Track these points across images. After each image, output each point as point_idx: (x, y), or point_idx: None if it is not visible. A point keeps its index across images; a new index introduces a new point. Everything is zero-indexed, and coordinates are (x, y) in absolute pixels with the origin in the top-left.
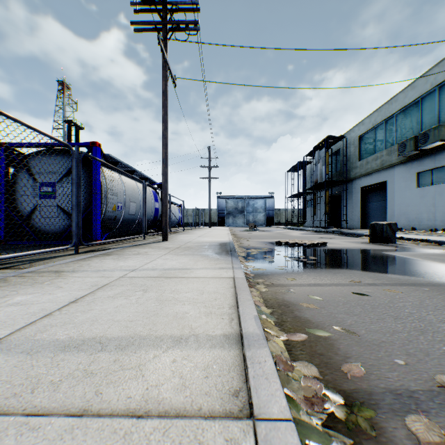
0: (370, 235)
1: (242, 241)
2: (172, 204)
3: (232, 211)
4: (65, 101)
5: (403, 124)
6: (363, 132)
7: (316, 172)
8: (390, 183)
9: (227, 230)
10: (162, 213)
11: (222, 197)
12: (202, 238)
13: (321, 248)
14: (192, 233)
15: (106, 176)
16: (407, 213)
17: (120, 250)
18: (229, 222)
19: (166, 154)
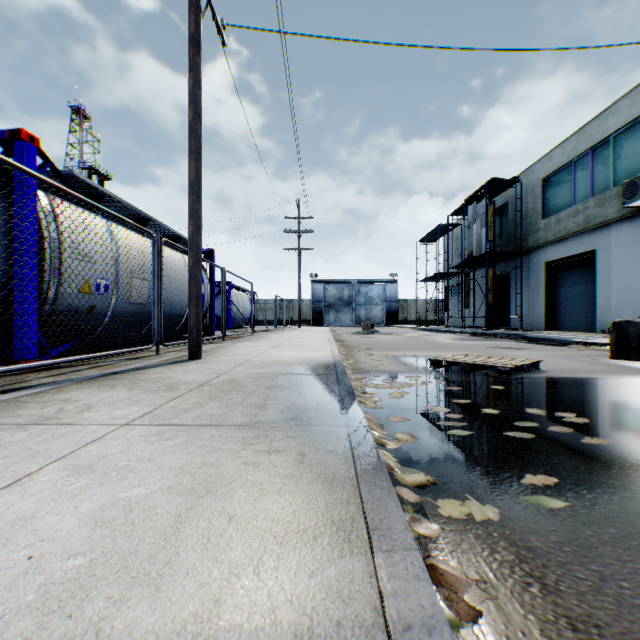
0: (614, 344)
1: (357, 356)
2: (238, 291)
3: (334, 303)
4: (81, 136)
5: (628, 152)
6: (551, 171)
7: (469, 240)
8: (602, 253)
9: (327, 333)
10: (189, 300)
11: (318, 281)
12: (279, 350)
13: (537, 376)
14: (266, 338)
15: (62, 218)
16: (635, 304)
17: (26, 398)
18: (329, 319)
19: (198, 171)
